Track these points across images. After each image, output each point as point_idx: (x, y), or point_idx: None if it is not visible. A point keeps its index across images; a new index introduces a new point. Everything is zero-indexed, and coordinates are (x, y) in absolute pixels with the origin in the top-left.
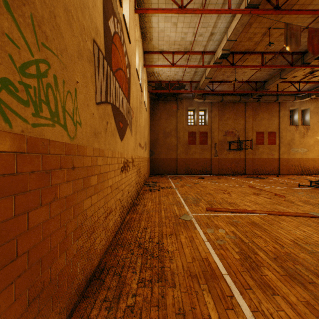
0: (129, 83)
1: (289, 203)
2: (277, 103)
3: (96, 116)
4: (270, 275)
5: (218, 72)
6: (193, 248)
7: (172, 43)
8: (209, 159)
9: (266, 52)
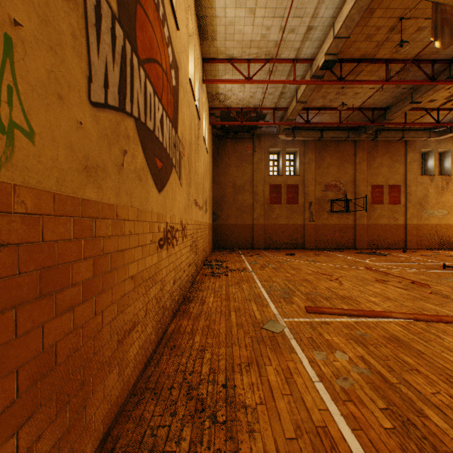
0: (176, 97)
1: (441, 298)
2: (402, 143)
3: (90, 130)
4: None
5: (316, 93)
6: (294, 400)
7: (246, 44)
8: (300, 225)
9: (393, 59)
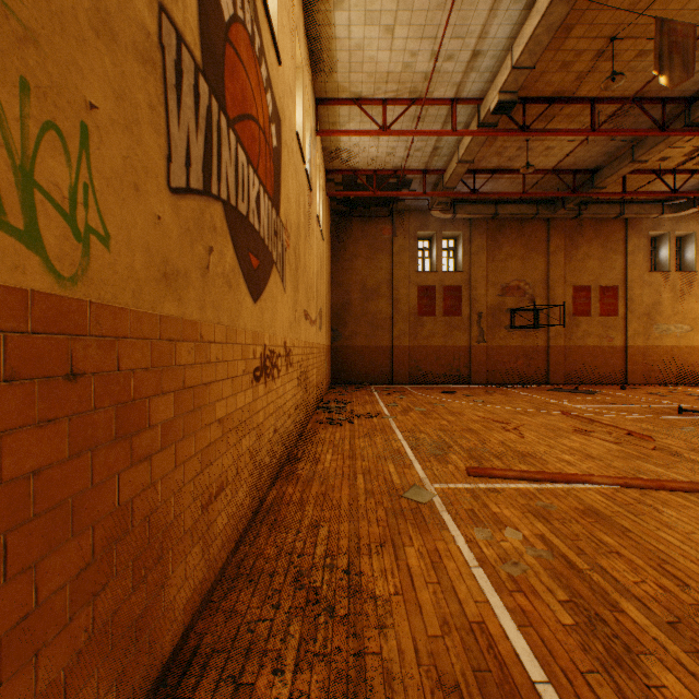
0: (277, 163)
1: (669, 456)
2: (621, 222)
3: (170, 225)
4: (674, 688)
5: (488, 148)
6: (443, 590)
7: (381, 77)
8: (465, 348)
9: (603, 98)
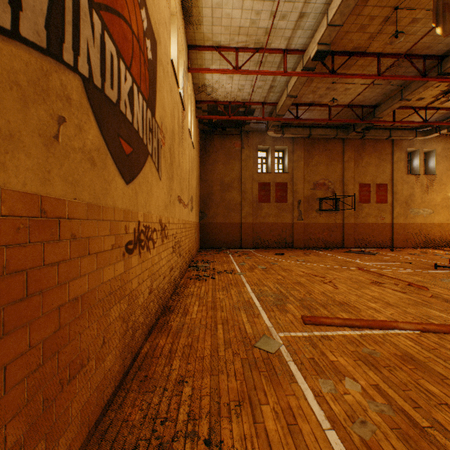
0: (152, 74)
1: (444, 303)
2: (389, 142)
3: None
4: None
5: (307, 88)
6: None
7: (235, 30)
8: (289, 224)
9: (385, 53)
